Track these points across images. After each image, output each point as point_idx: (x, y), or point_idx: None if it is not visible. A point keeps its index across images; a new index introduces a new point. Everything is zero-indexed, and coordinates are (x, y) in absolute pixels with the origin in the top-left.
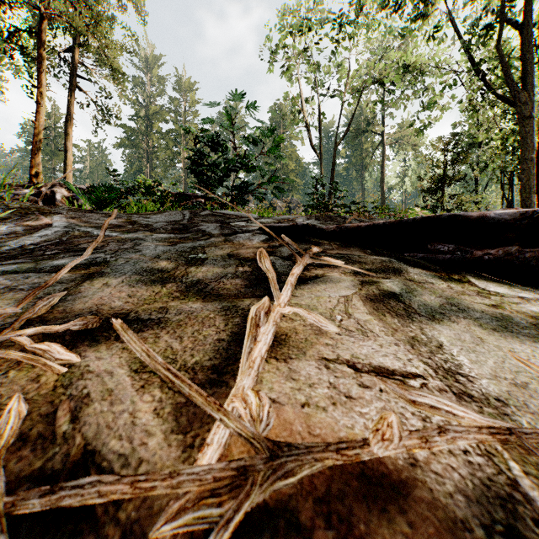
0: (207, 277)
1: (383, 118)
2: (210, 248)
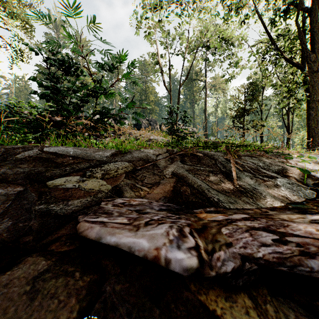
0: None
1: (206, 72)
2: None
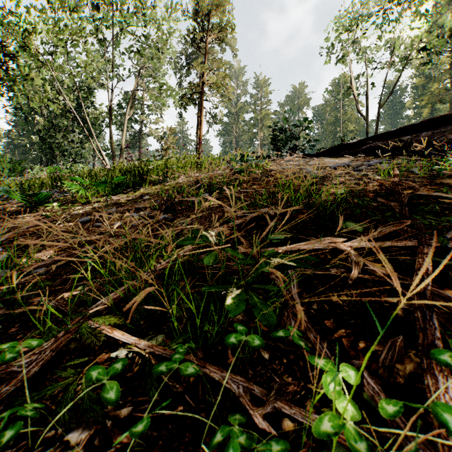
0: None
1: None
2: None
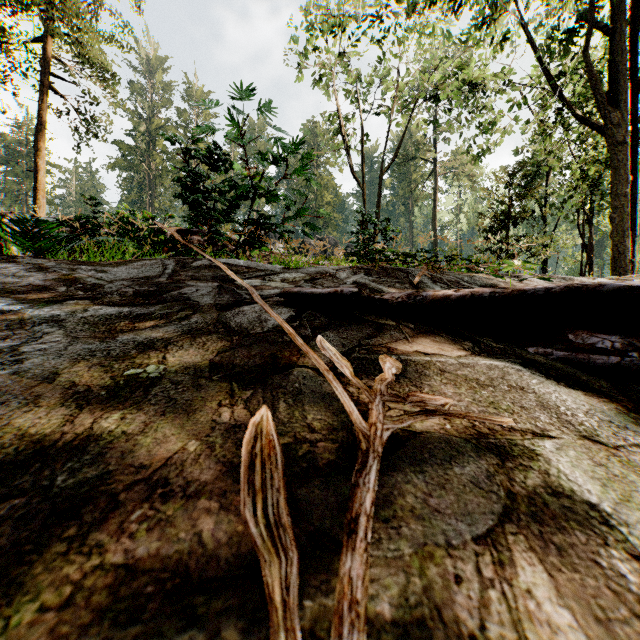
0: (131, 459)
1: (435, 143)
2: (179, 346)
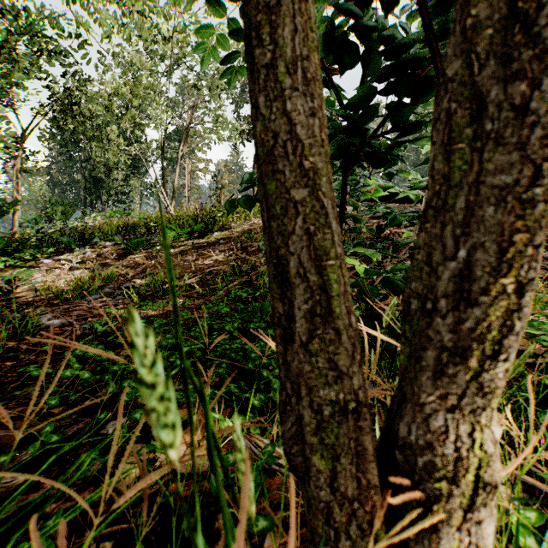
0: None
1: None
2: None
